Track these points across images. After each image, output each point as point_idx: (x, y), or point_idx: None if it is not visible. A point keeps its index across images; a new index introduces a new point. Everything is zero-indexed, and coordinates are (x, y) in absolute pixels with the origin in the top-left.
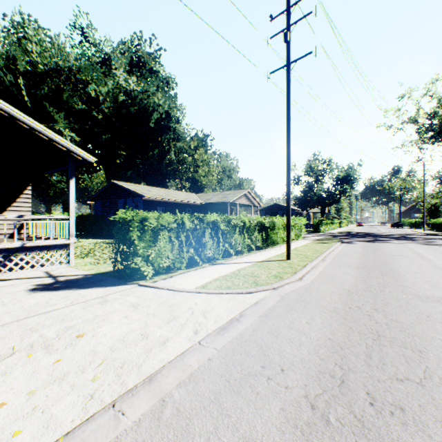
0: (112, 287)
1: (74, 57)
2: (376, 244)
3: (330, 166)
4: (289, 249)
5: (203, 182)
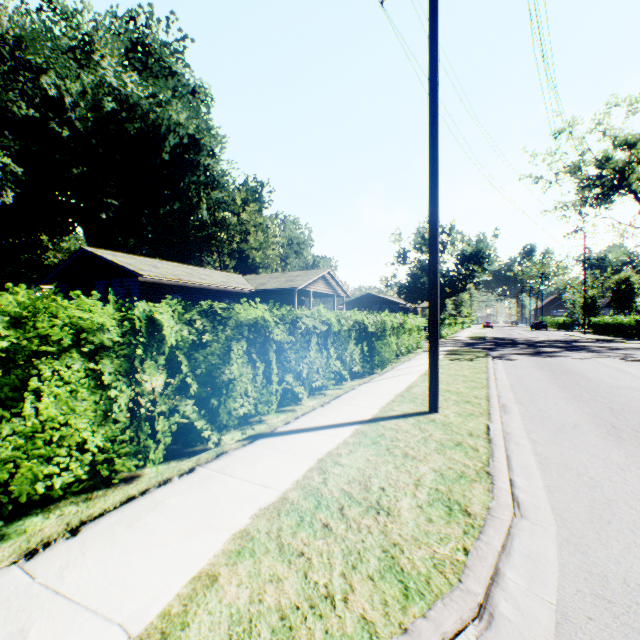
0: None
1: (9, 17)
2: (553, 361)
3: (452, 237)
4: (435, 387)
5: (257, 259)
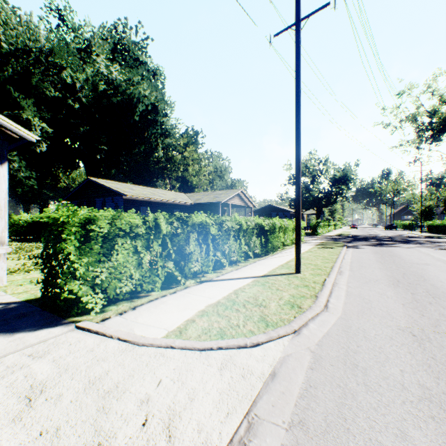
0: (29, 333)
1: (45, 37)
2: (386, 249)
3: (326, 166)
4: (298, 259)
5: (194, 182)
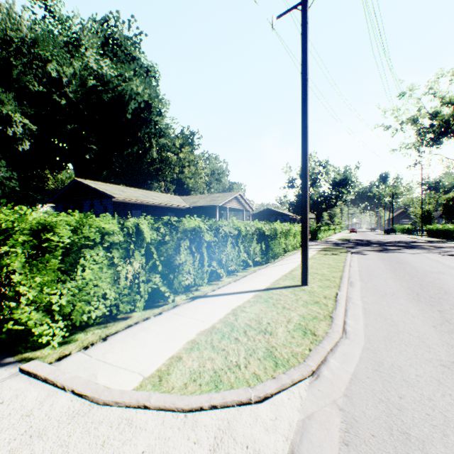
0: None
1: (27, 26)
2: (393, 255)
3: (326, 169)
4: (305, 270)
5: (190, 185)
